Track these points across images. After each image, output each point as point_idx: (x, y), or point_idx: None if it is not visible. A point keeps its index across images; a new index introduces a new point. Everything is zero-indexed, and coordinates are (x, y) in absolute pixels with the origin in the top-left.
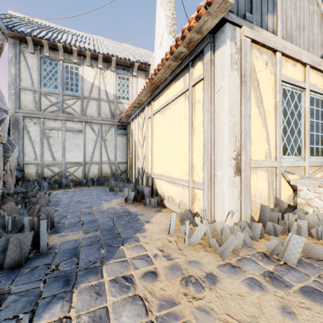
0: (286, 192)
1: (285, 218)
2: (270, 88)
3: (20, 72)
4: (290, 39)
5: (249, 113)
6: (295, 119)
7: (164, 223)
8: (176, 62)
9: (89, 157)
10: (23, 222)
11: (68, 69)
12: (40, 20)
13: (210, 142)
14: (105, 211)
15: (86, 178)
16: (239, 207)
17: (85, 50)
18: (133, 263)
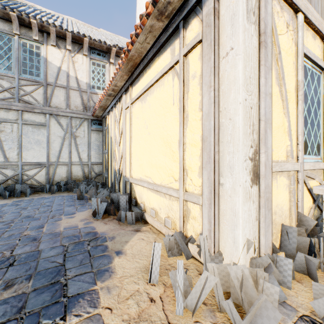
0: (306, 203)
1: (317, 244)
2: (291, 60)
3: None
4: (310, 3)
5: (270, 90)
6: (315, 107)
7: (144, 255)
8: (161, 22)
9: (54, 157)
10: None
11: (27, 48)
12: None
13: (213, 133)
14: (59, 233)
15: (50, 182)
16: (257, 232)
17: (48, 25)
18: None
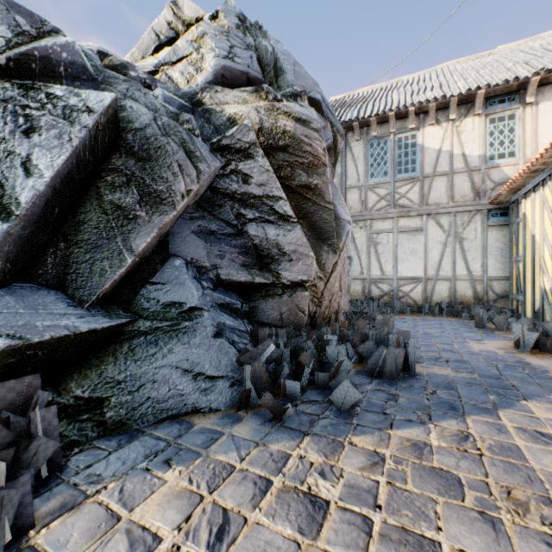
0: None
1: None
2: None
3: (345, 169)
4: None
5: None
6: None
7: None
8: None
9: (432, 270)
10: (382, 341)
11: (401, 143)
12: (361, 90)
13: None
14: (476, 353)
15: (427, 302)
16: None
17: (426, 104)
18: (551, 425)
